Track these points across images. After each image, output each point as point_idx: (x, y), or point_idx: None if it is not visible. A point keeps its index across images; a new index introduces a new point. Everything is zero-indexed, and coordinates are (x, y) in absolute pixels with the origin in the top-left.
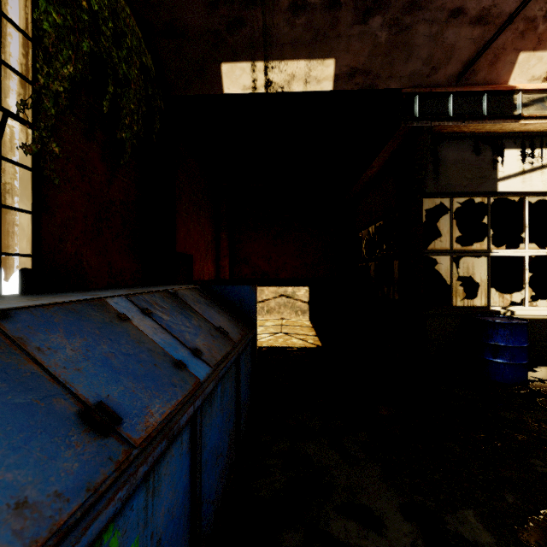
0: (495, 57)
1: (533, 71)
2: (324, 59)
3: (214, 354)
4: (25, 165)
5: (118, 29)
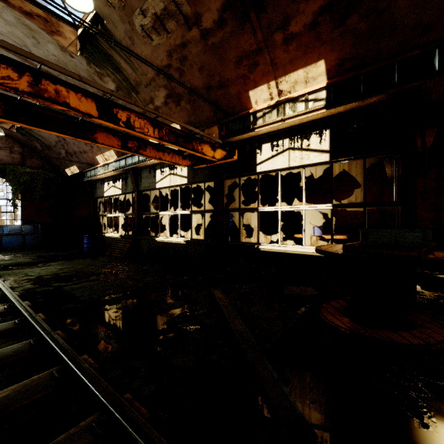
0: (93, 159)
1: (101, 160)
2: (74, 165)
3: (13, 232)
4: (19, 206)
5: (33, 178)
